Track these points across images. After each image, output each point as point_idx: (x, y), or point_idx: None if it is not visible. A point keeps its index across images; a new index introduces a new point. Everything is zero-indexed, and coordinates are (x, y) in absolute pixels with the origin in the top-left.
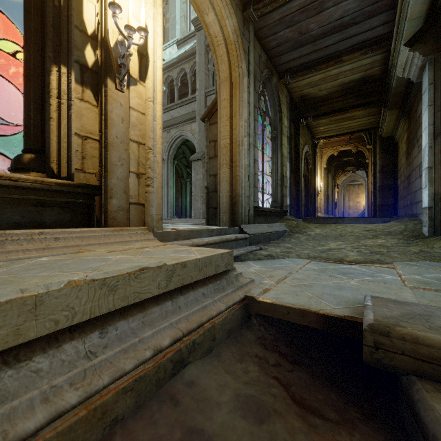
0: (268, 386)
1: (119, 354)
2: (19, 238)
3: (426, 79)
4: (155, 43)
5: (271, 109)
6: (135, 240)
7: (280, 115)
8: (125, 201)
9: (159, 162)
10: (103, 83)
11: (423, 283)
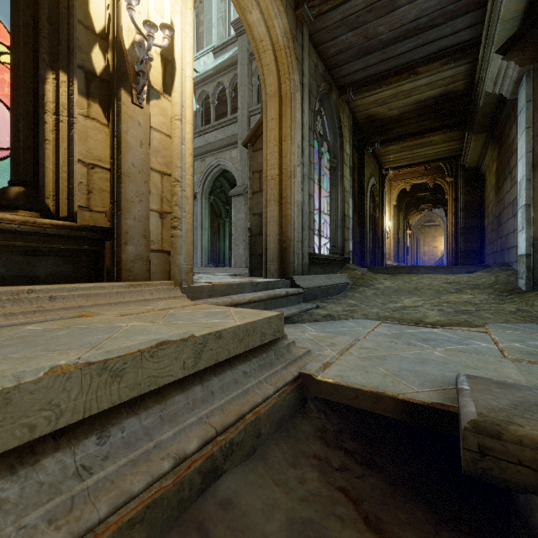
0: (332, 503)
1: (125, 468)
2: (1, 297)
3: (524, 95)
4: (183, 45)
5: (329, 132)
6: (157, 298)
7: (340, 140)
8: (144, 248)
9: (189, 198)
10: (116, 95)
11: (528, 354)
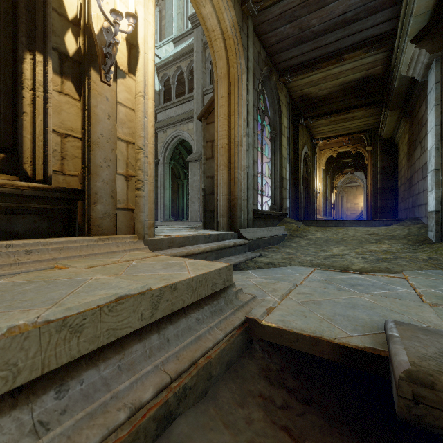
0: None
1: (82, 422)
2: None
3: (433, 77)
4: (146, 32)
5: (270, 108)
6: (122, 250)
7: (279, 115)
8: (111, 206)
9: (151, 164)
10: (86, 74)
11: (442, 299)
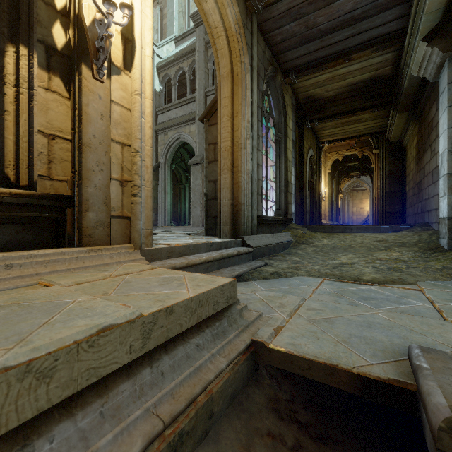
0: None
1: None
2: None
3: (446, 78)
4: (143, 26)
5: (275, 110)
6: (117, 261)
7: (284, 116)
8: (105, 214)
9: (148, 167)
10: (77, 69)
11: None
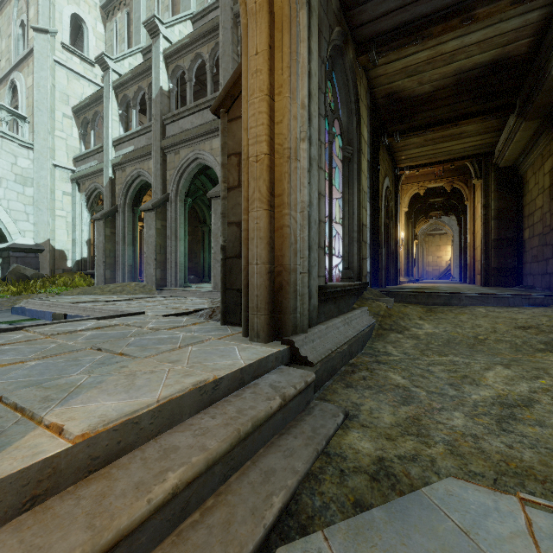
0: None
1: None
2: None
3: None
4: None
5: (342, 108)
6: None
7: (357, 120)
8: None
9: None
10: None
11: None
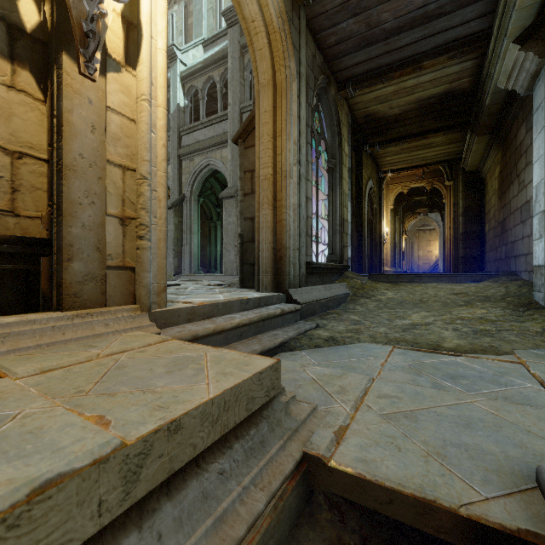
0: None
1: None
2: None
3: (542, 90)
4: (153, 8)
5: (327, 130)
6: (113, 330)
7: (339, 139)
8: (97, 264)
9: (161, 200)
10: (55, 61)
11: None
